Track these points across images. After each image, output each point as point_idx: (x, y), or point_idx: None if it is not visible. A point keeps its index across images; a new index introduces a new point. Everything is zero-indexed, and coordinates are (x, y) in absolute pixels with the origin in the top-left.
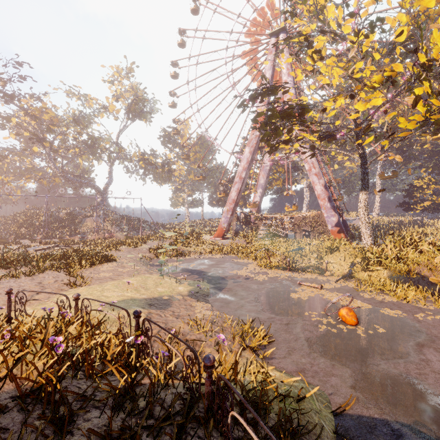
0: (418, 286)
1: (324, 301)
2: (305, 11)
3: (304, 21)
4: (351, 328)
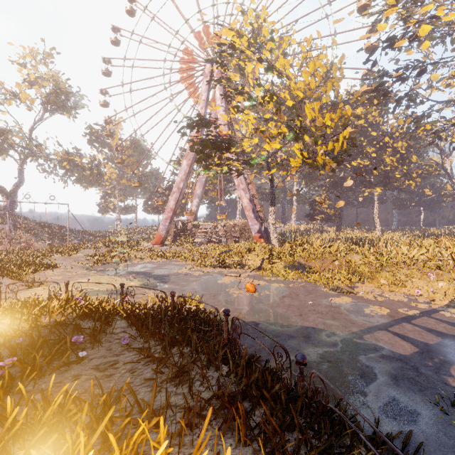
0: (298, 270)
1: (240, 283)
2: (232, 63)
3: (230, 73)
4: (252, 294)
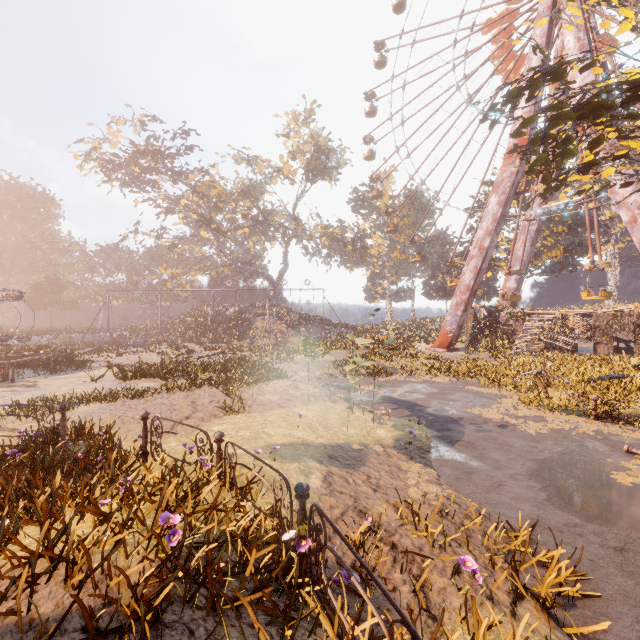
0: None
1: None
2: None
3: None
4: None
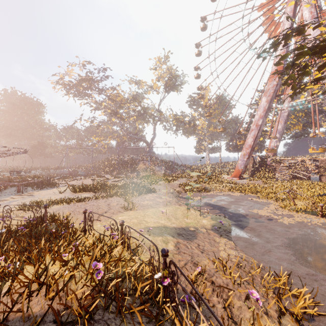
0: None
1: None
2: None
3: None
4: None
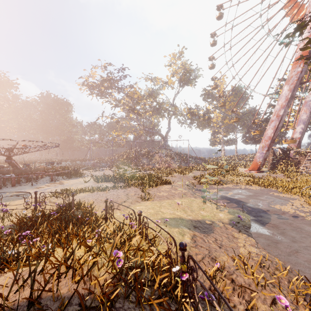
0: None
1: None
2: None
3: None
4: None
